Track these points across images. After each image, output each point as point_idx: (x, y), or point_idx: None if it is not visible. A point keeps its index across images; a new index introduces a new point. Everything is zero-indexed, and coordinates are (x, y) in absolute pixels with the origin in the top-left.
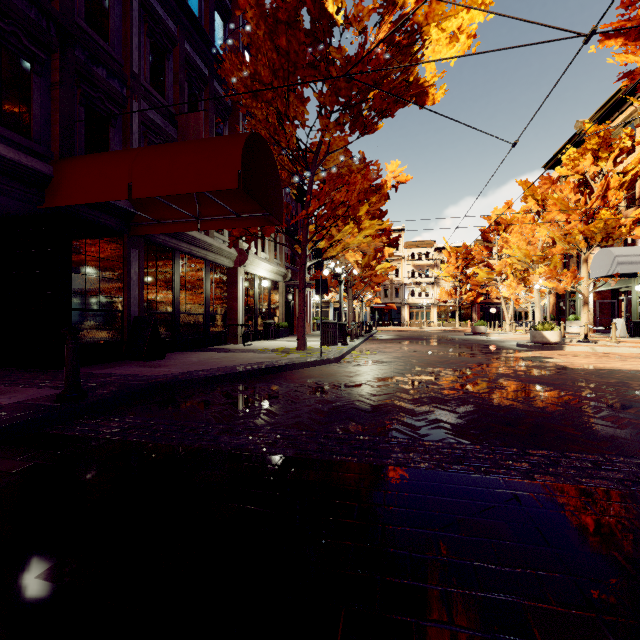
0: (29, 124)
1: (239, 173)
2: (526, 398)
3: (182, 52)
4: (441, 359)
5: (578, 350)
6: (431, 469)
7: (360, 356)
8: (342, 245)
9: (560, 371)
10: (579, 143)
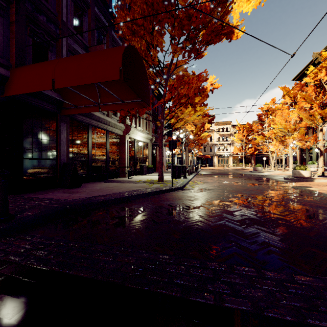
0: None
1: (120, 69)
2: (319, 220)
3: (93, 12)
4: (243, 187)
5: (323, 182)
6: (293, 319)
7: (194, 185)
8: (184, 121)
9: (324, 197)
10: (314, 65)
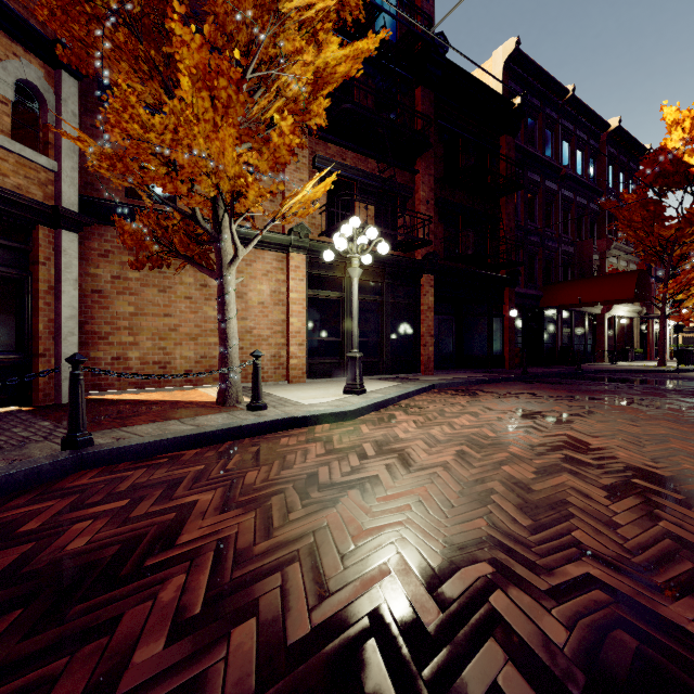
0: (533, 278)
1: (634, 292)
2: None
3: (575, 205)
4: None
5: None
6: None
7: None
8: None
9: None
10: None
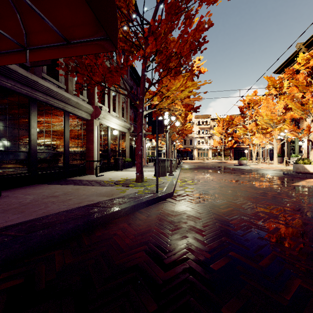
0: None
1: None
2: None
3: None
4: (256, 190)
5: None
6: None
7: (187, 187)
8: (171, 99)
9: None
10: (297, 57)
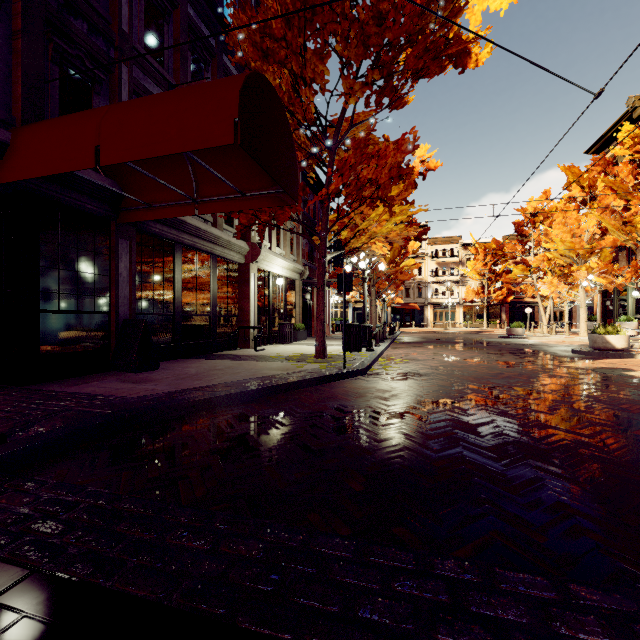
0: None
1: (236, 123)
2: None
3: (184, 16)
4: (491, 371)
5: None
6: None
7: (390, 365)
8: (368, 235)
9: None
10: (631, 122)
